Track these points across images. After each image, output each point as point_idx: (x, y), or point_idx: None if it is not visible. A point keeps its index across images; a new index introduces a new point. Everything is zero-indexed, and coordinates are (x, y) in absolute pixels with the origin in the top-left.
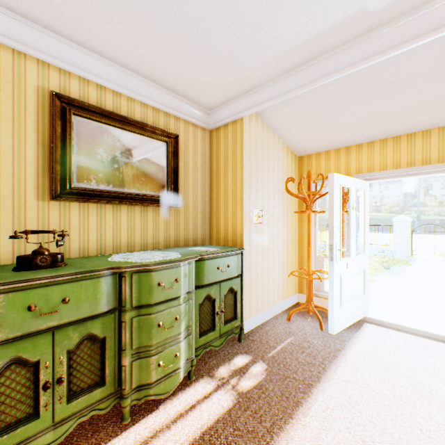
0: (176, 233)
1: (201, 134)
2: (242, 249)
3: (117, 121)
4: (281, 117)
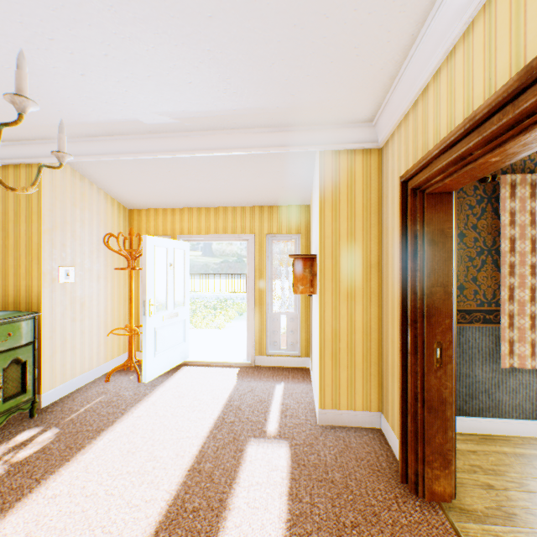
0: None
1: None
2: (36, 313)
3: None
4: (97, 171)
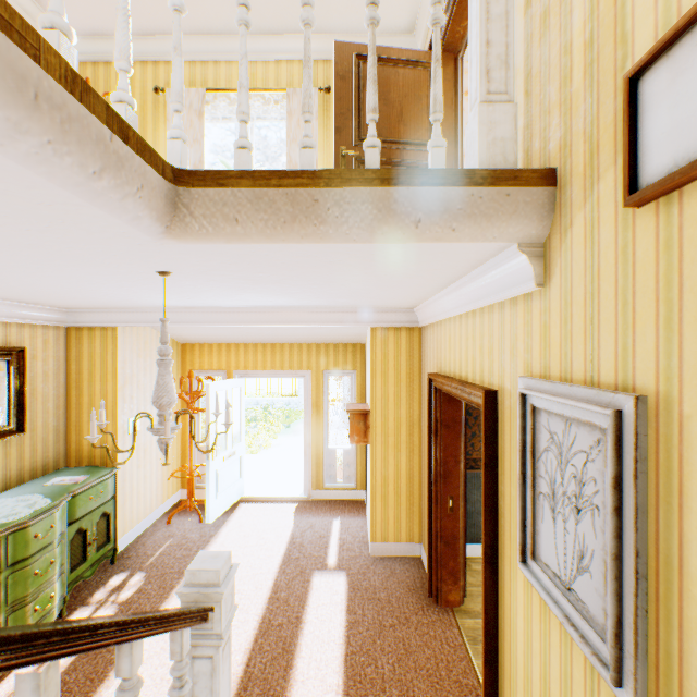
0: (21, 464)
1: (55, 334)
2: (117, 468)
3: None
4: None
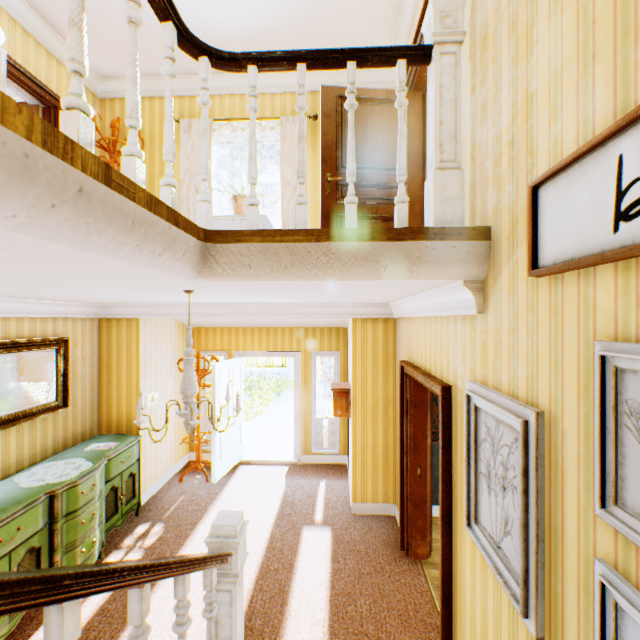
0: (66, 432)
1: (90, 325)
2: (141, 436)
3: (9, 346)
4: None
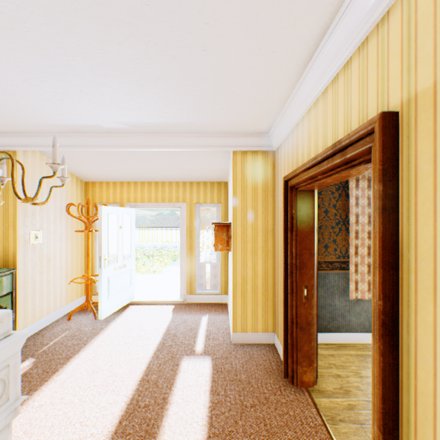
0: None
1: None
2: (14, 269)
3: None
4: (61, 155)
